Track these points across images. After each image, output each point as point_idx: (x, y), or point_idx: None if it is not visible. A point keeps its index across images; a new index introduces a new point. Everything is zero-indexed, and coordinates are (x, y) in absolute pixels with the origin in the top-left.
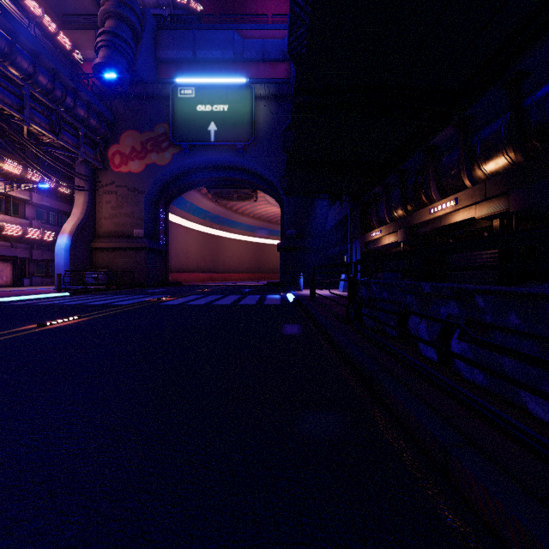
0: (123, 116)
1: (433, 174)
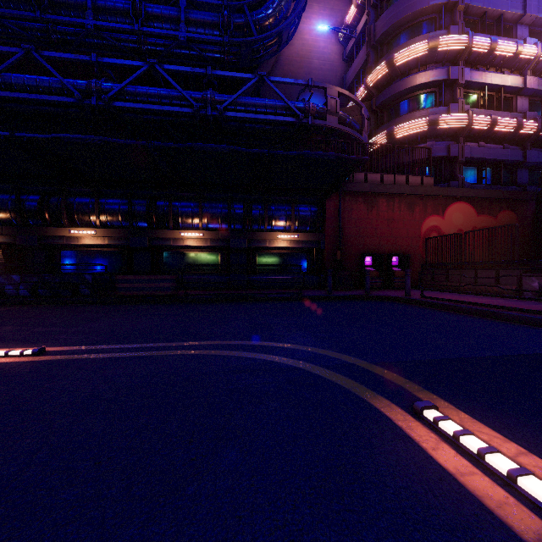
0: None
1: None
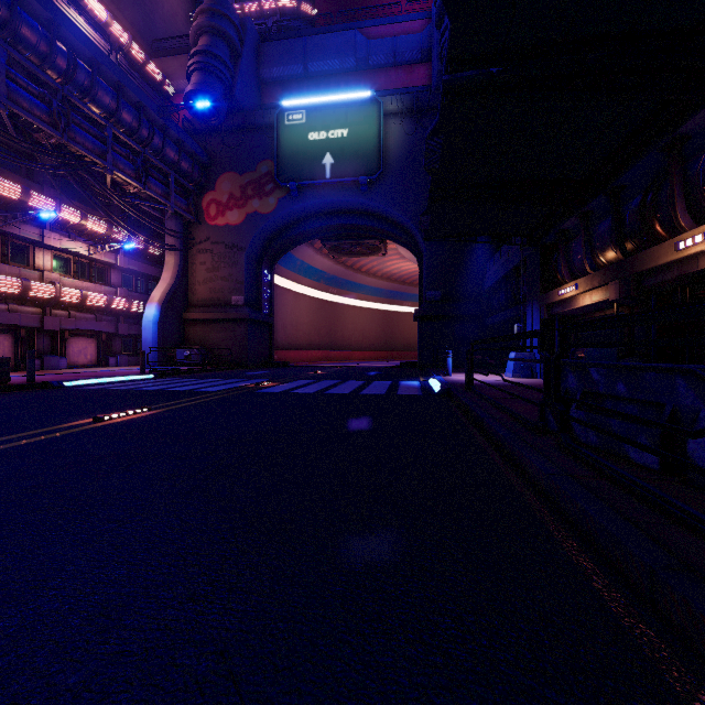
0: (219, 155)
1: (680, 185)
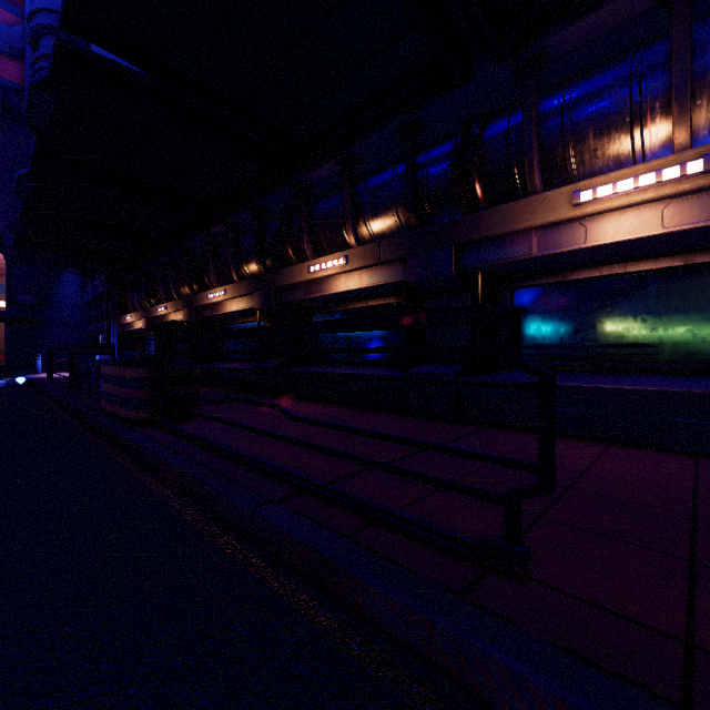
0: None
1: (162, 283)
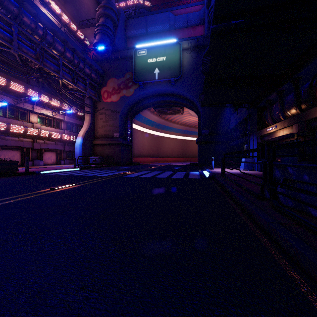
0: (108, 71)
1: None
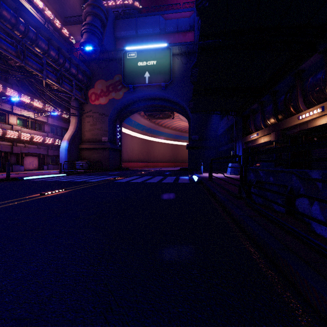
0: (96, 72)
1: (300, 91)
